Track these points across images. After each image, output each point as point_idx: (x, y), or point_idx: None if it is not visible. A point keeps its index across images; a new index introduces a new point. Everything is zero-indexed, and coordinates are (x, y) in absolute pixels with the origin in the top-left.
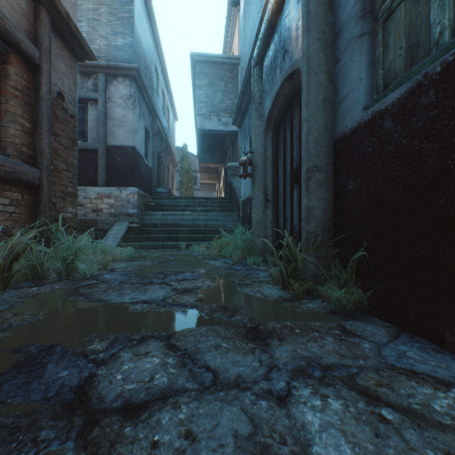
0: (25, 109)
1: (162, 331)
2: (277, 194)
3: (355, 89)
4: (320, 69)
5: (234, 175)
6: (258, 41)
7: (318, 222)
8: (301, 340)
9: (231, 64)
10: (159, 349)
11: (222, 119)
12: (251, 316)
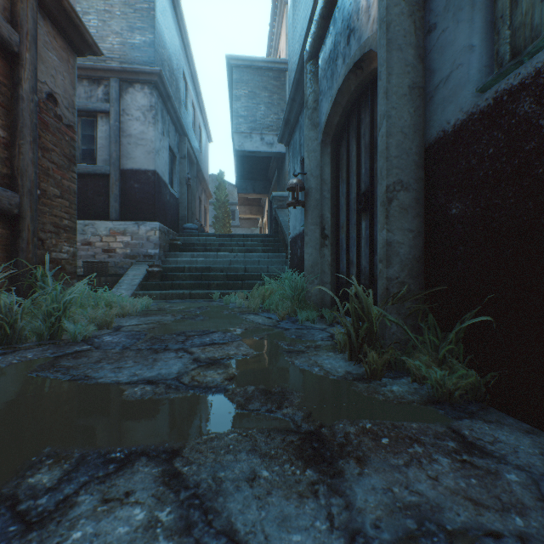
0: None
1: (164, 441)
2: (338, 228)
3: (464, 63)
4: (405, 41)
5: (280, 208)
6: (312, 26)
7: (403, 263)
8: (396, 462)
9: (277, 70)
10: (150, 484)
11: (265, 137)
12: (307, 408)
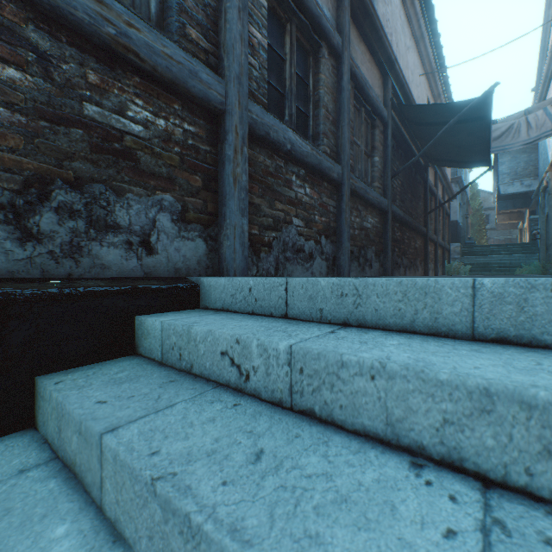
0: (447, 229)
1: None
2: None
3: None
4: None
5: (536, 225)
6: (540, 186)
7: None
8: None
9: None
10: None
11: (524, 182)
12: None
